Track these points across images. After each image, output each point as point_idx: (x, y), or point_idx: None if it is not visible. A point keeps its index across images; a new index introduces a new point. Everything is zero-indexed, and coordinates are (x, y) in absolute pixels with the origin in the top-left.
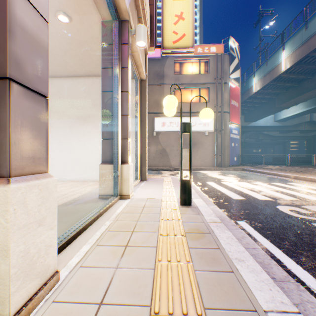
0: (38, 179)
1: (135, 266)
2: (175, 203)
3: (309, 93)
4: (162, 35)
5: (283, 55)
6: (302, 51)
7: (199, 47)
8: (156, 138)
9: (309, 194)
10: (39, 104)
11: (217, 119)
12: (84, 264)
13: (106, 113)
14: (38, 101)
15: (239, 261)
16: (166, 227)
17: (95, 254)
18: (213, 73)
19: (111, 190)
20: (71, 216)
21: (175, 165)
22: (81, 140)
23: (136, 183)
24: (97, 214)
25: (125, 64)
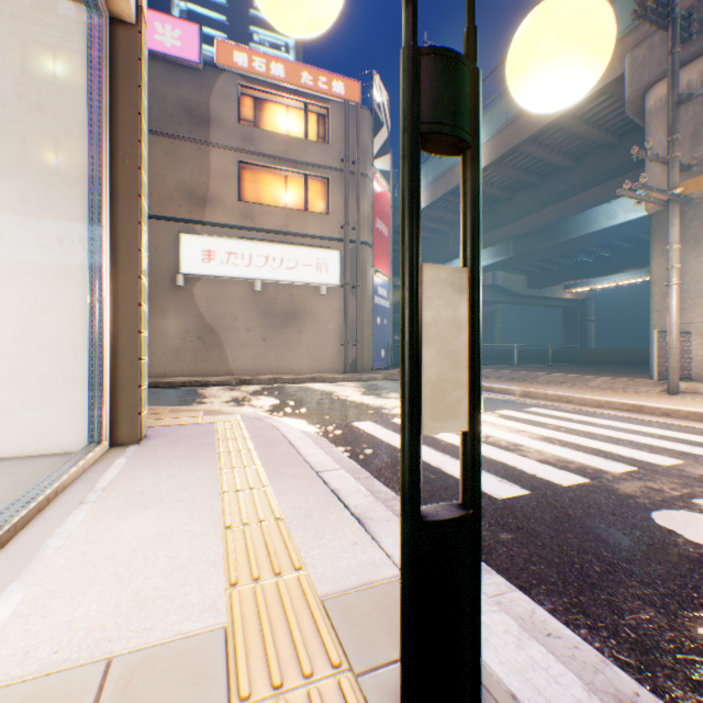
0: None
1: None
2: None
3: (507, 228)
4: None
5: None
6: (508, 138)
7: (307, 70)
8: (185, 294)
9: (620, 442)
10: None
11: (348, 257)
12: None
13: None
14: None
15: None
16: None
17: None
18: (338, 145)
19: None
20: None
21: (242, 371)
22: None
23: (78, 473)
24: None
25: None
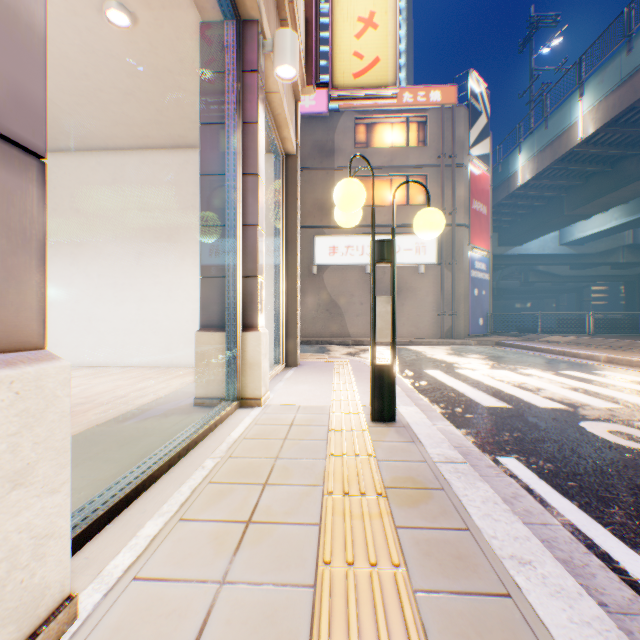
0: (12, 367)
1: (268, 578)
2: (360, 416)
3: (634, 186)
4: (331, 60)
5: (581, 106)
6: (622, 97)
7: (407, 91)
8: (318, 279)
9: None
10: (18, 173)
11: (444, 239)
12: (143, 573)
13: (211, 221)
14: (13, 164)
15: (521, 566)
16: (340, 473)
17: (173, 543)
18: (435, 145)
19: (221, 388)
20: (130, 446)
21: (356, 335)
22: (161, 283)
23: (276, 373)
24: (185, 443)
25: (251, 116)
